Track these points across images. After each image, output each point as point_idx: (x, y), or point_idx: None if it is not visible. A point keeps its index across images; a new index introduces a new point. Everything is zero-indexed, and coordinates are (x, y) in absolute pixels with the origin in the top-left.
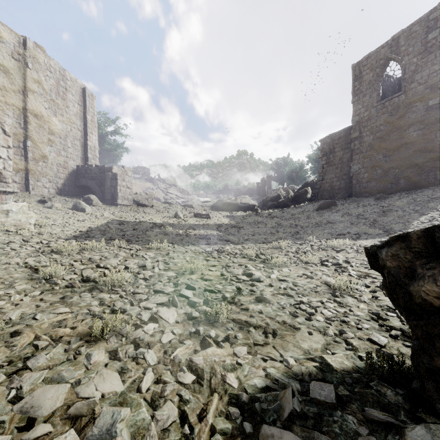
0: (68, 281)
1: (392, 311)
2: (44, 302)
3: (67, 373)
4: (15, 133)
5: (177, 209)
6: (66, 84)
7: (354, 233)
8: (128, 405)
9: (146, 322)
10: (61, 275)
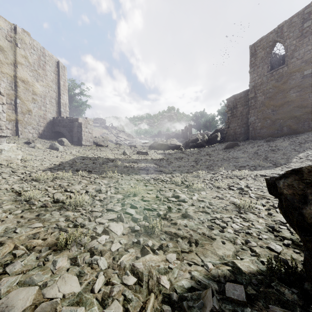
0: (43, 202)
1: (283, 225)
2: (23, 219)
3: (37, 277)
4: (8, 94)
5: (125, 148)
6: (45, 58)
7: (251, 165)
8: (84, 304)
9: (100, 234)
10: (38, 197)
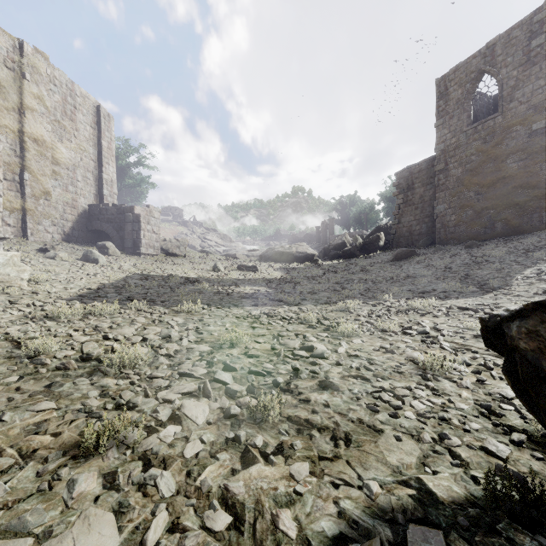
0: (61, 360)
1: (507, 403)
2: (21, 393)
3: (33, 517)
4: (8, 163)
5: (217, 259)
6: (75, 101)
7: (441, 290)
8: None
9: (165, 422)
10: (53, 351)
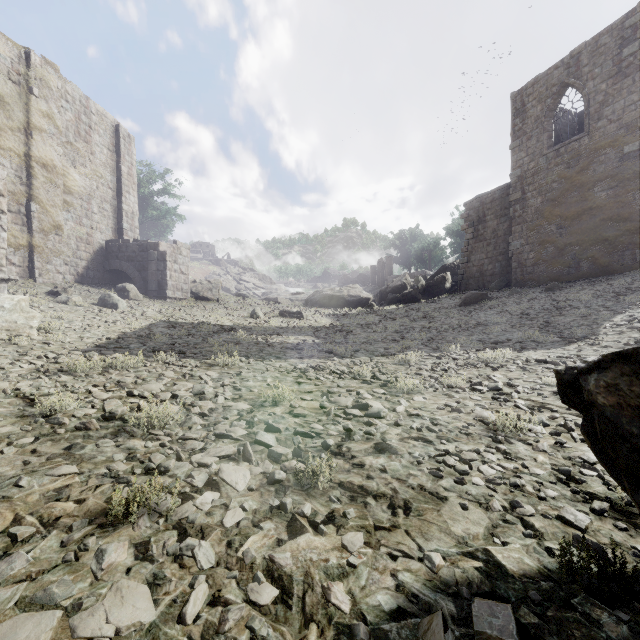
0: (80, 419)
1: (589, 467)
2: (37, 456)
3: (60, 588)
4: (13, 192)
5: (255, 304)
6: (90, 119)
7: (516, 340)
8: None
9: (201, 488)
10: (71, 409)
